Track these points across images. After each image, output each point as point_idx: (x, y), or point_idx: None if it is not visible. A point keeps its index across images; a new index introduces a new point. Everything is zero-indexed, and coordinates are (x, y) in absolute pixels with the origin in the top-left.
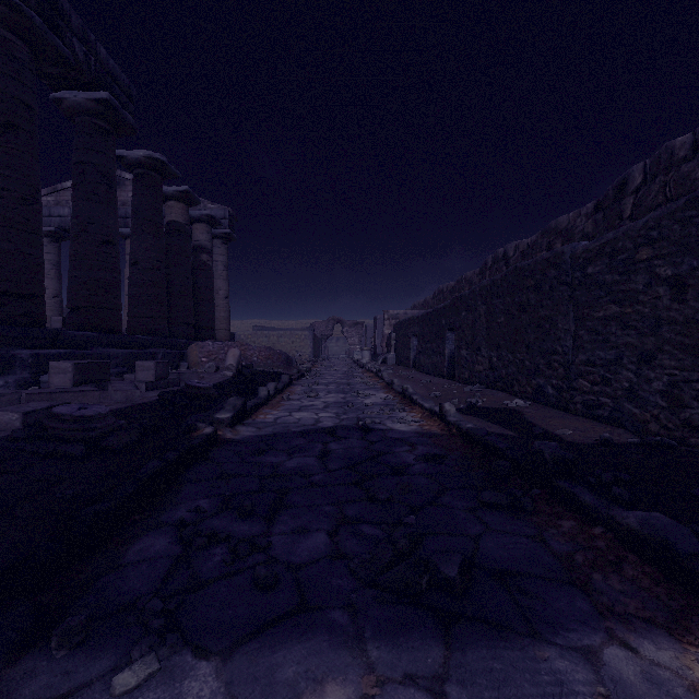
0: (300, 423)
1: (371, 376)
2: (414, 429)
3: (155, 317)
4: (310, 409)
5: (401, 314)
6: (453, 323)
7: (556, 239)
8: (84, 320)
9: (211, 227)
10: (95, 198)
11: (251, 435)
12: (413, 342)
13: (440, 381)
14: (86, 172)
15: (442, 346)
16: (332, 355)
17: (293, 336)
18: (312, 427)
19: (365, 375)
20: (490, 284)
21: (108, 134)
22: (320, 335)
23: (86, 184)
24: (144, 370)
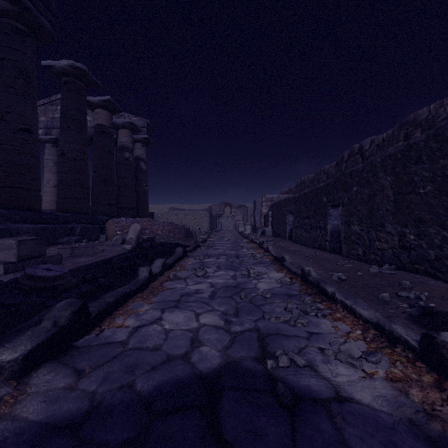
0: (164, 349)
1: (256, 247)
2: (395, 405)
3: (78, 198)
4: (192, 300)
5: (275, 197)
6: (339, 199)
7: (415, 130)
8: (1, 198)
9: (132, 132)
10: (12, 90)
11: (31, 421)
12: (289, 218)
13: (327, 256)
14: (4, 66)
15: (323, 222)
16: (224, 228)
17: (195, 215)
18: (179, 372)
19: (250, 245)
20: (403, 150)
21: (27, 37)
22: (215, 214)
23: (4, 77)
24: (4, 249)
